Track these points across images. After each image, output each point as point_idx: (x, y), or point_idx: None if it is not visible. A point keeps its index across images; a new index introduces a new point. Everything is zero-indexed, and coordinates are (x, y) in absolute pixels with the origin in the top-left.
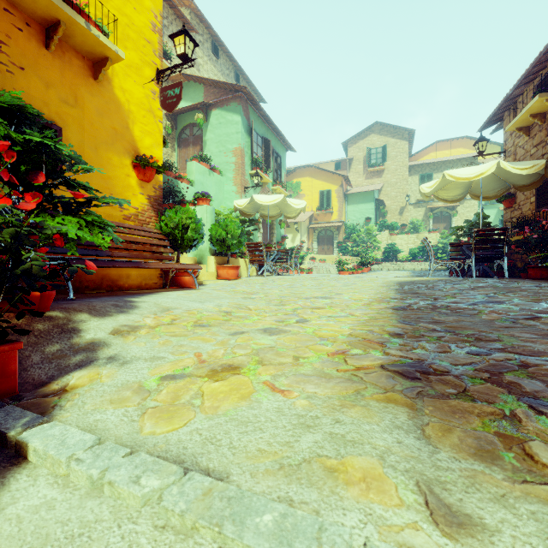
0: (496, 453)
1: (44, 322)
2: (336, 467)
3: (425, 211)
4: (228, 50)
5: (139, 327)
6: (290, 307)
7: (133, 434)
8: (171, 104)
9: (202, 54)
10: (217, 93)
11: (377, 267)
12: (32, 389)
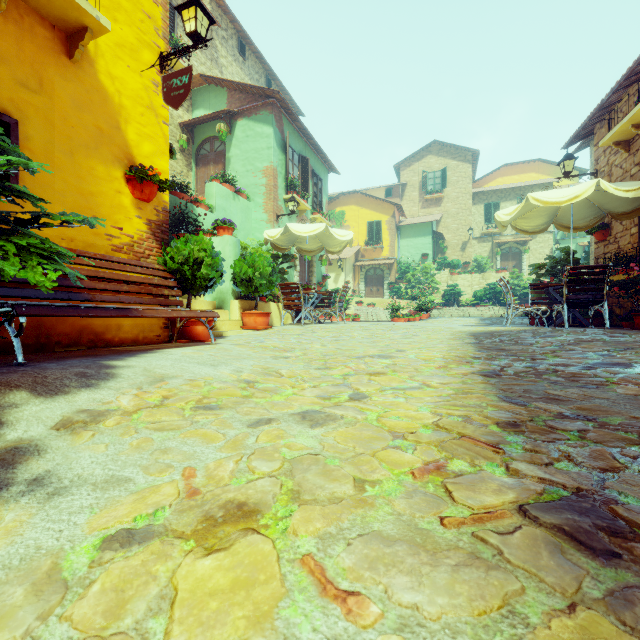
0: None
1: None
2: None
3: (491, 247)
4: (257, 50)
5: (107, 413)
6: (338, 372)
7: None
8: (177, 97)
9: (226, 53)
10: (243, 100)
11: (437, 313)
12: None
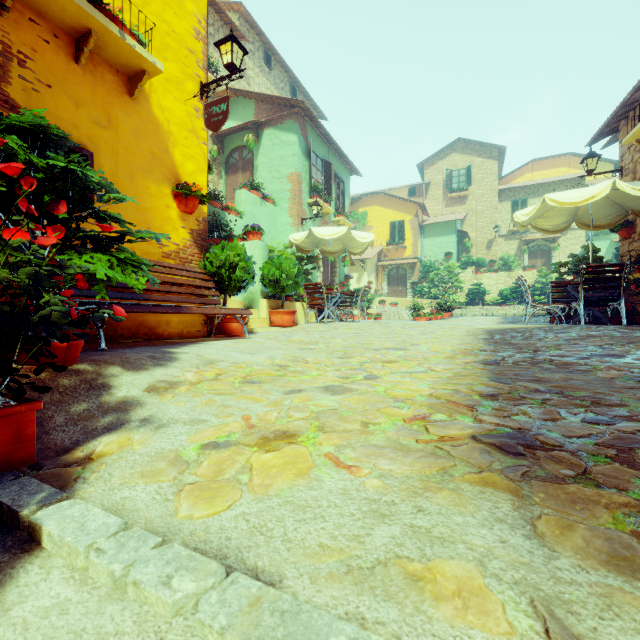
0: (637, 562)
1: (71, 376)
2: (421, 575)
3: (518, 245)
4: (282, 60)
5: (179, 383)
6: (356, 360)
7: (166, 517)
8: (217, 123)
9: (253, 65)
10: (269, 110)
11: (459, 312)
12: (54, 456)
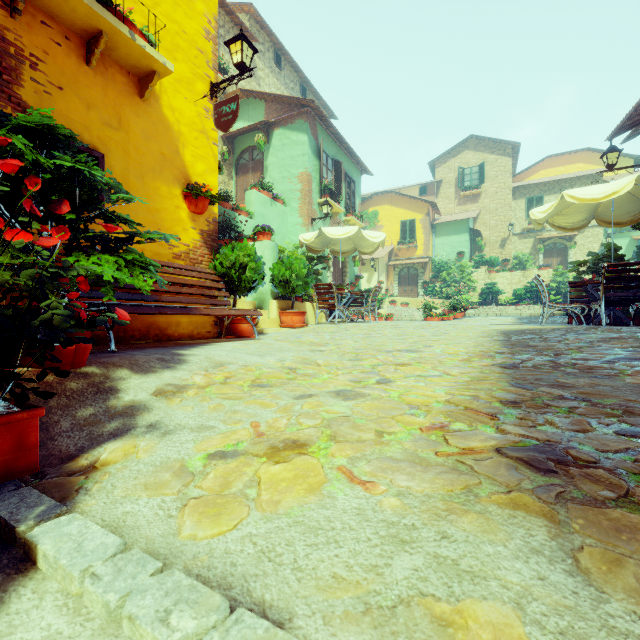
0: None
1: (79, 380)
2: (450, 619)
3: (533, 243)
4: (292, 60)
5: (187, 387)
6: (368, 363)
7: (168, 537)
8: (227, 123)
9: (263, 66)
10: (279, 110)
11: (472, 312)
12: (58, 463)
